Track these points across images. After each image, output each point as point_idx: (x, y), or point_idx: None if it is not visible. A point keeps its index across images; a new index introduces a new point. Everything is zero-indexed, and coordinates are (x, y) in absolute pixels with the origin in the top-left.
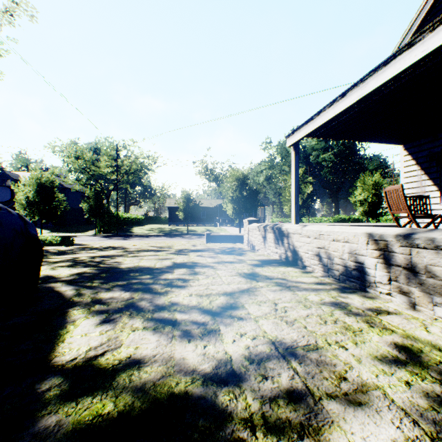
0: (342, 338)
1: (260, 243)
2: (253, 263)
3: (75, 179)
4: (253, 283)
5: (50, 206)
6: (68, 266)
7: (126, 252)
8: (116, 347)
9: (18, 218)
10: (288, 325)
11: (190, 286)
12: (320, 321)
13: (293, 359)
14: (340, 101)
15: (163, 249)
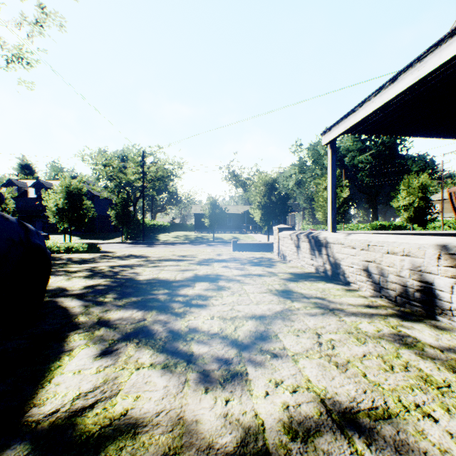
0: (424, 398)
1: (293, 253)
2: (285, 277)
3: (103, 187)
4: (287, 303)
5: (79, 213)
6: (84, 277)
7: (147, 261)
8: (111, 394)
9: (17, 226)
10: (339, 370)
11: (212, 305)
12: (383, 366)
13: (357, 435)
14: (389, 87)
15: (186, 259)
